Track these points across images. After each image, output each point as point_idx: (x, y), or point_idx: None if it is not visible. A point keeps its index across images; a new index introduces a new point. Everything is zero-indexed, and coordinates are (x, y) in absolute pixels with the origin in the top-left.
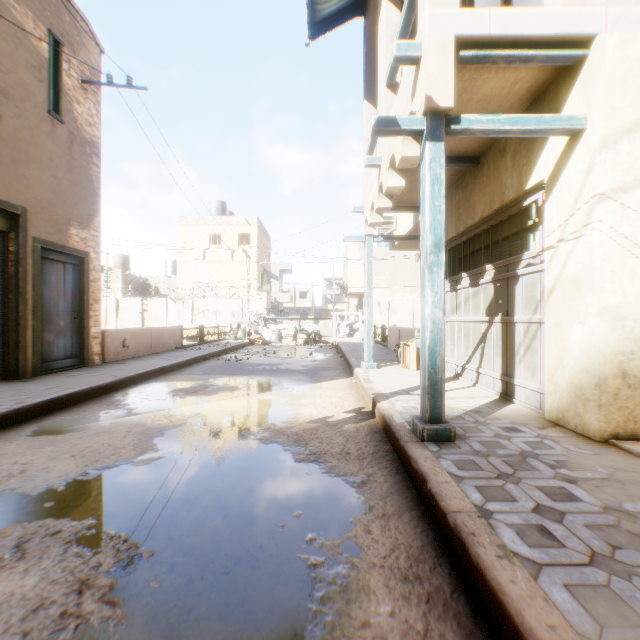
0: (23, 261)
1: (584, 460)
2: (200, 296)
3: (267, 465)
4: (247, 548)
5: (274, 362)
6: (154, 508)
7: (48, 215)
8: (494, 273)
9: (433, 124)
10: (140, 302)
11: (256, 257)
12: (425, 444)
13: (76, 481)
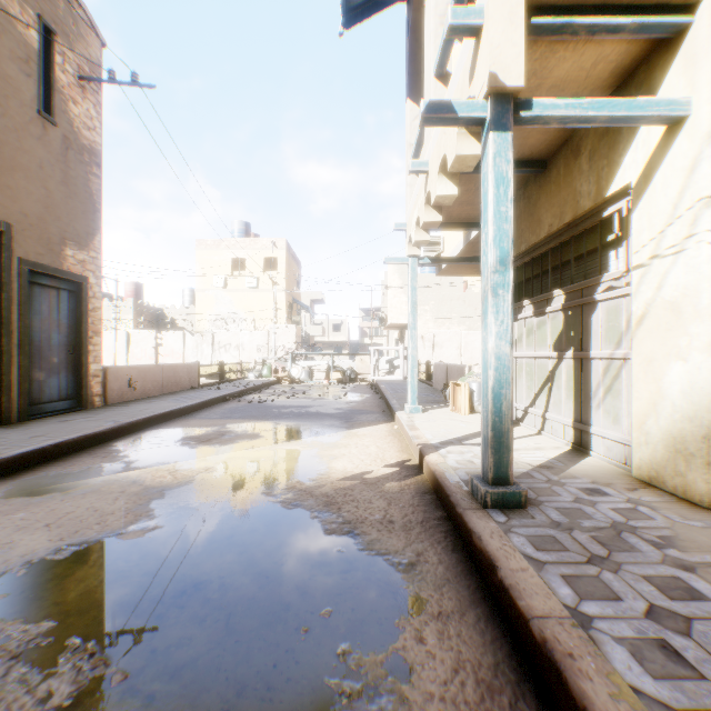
0: (7, 286)
1: (696, 536)
2: (221, 329)
3: (289, 538)
4: (256, 667)
5: (303, 404)
6: (138, 602)
7: (38, 233)
8: (564, 299)
9: (498, 110)
10: (153, 335)
11: (284, 285)
12: (489, 512)
13: (44, 561)
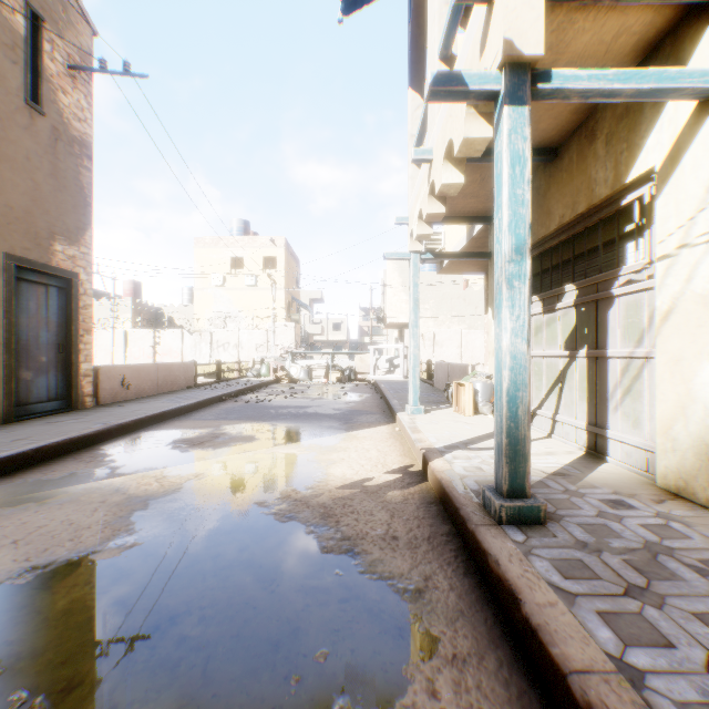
0: None
1: None
2: (220, 327)
3: (281, 558)
4: None
5: (301, 404)
6: (103, 641)
7: (24, 226)
8: (577, 295)
9: (513, 81)
10: (152, 334)
11: (283, 283)
12: (504, 529)
13: (3, 587)
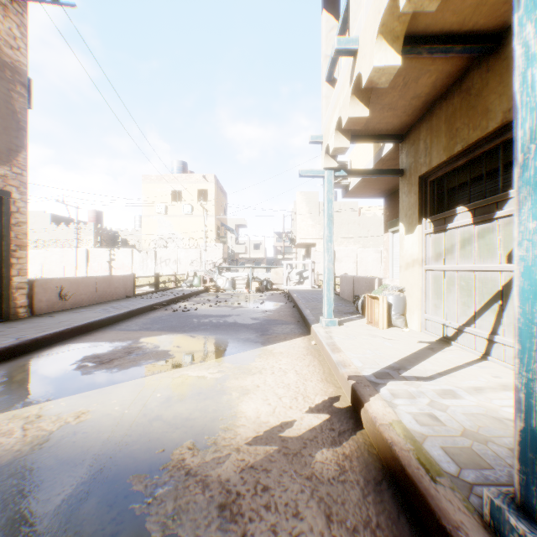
0: None
1: None
2: (163, 247)
3: None
4: None
5: (223, 313)
6: None
7: None
8: None
9: None
10: (108, 252)
11: (213, 211)
12: None
13: None
